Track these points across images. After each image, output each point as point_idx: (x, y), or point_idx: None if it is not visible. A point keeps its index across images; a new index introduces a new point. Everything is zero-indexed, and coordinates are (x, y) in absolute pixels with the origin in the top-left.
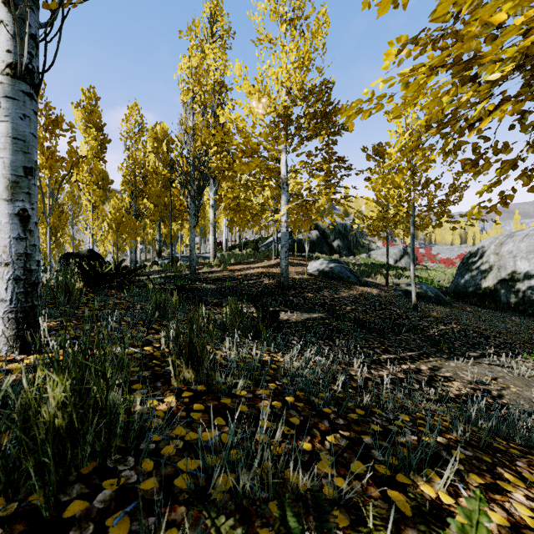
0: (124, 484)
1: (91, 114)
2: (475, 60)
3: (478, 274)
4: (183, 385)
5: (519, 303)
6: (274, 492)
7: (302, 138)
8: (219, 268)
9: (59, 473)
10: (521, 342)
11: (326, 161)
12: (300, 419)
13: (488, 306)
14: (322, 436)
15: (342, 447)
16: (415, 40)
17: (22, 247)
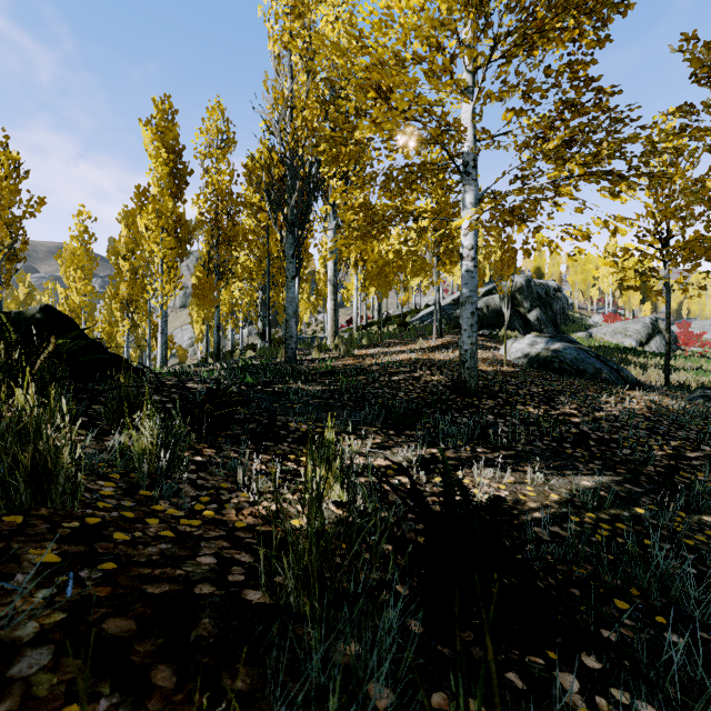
0: None
1: (165, 134)
2: None
3: None
4: None
5: None
6: None
7: (517, 40)
8: (339, 352)
9: None
10: None
11: (567, 106)
12: None
13: None
14: None
15: None
16: None
17: None
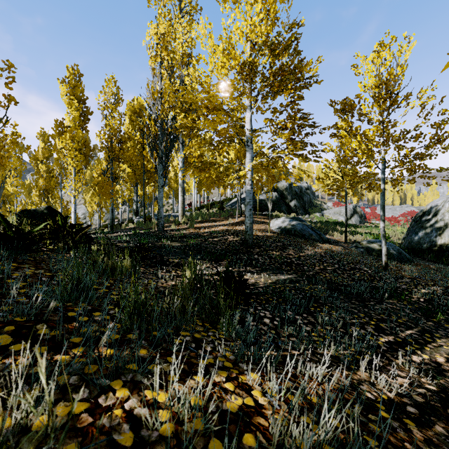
0: None
1: (75, 89)
2: None
3: (433, 231)
4: None
5: None
6: None
7: (267, 93)
8: (186, 225)
9: None
10: None
11: (291, 118)
12: None
13: (445, 262)
14: None
15: None
16: None
17: None
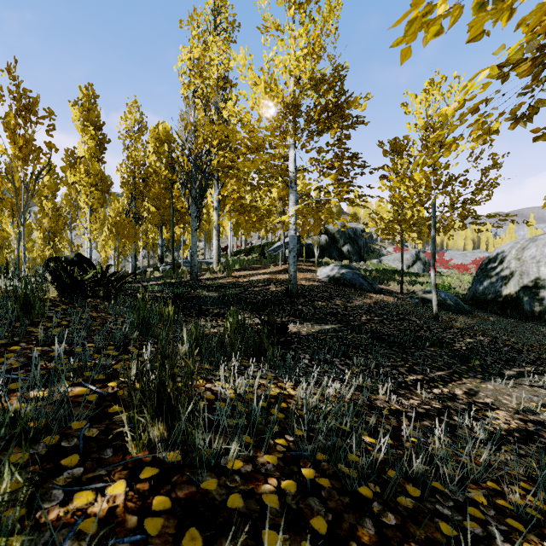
0: None
1: (89, 113)
2: None
3: (498, 280)
4: (148, 452)
5: (544, 311)
6: None
7: (312, 132)
8: (222, 274)
9: None
10: None
11: (338, 158)
12: (328, 519)
13: (510, 315)
14: None
15: None
16: None
17: None
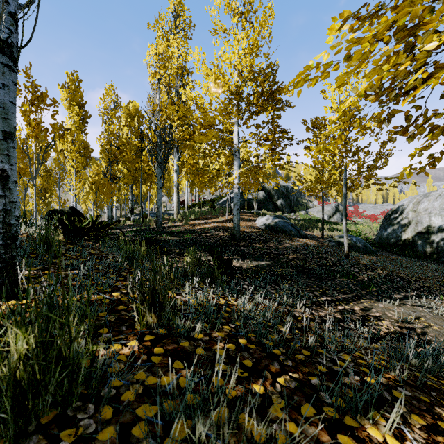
0: (82, 434)
1: (74, 94)
2: (418, 26)
3: (399, 227)
4: (146, 329)
5: (433, 252)
6: (229, 440)
7: (251, 113)
8: (181, 223)
9: (18, 424)
10: (438, 285)
11: (272, 132)
12: (253, 361)
13: (407, 255)
14: (273, 378)
15: (292, 389)
16: (356, 15)
17: (1, 203)
